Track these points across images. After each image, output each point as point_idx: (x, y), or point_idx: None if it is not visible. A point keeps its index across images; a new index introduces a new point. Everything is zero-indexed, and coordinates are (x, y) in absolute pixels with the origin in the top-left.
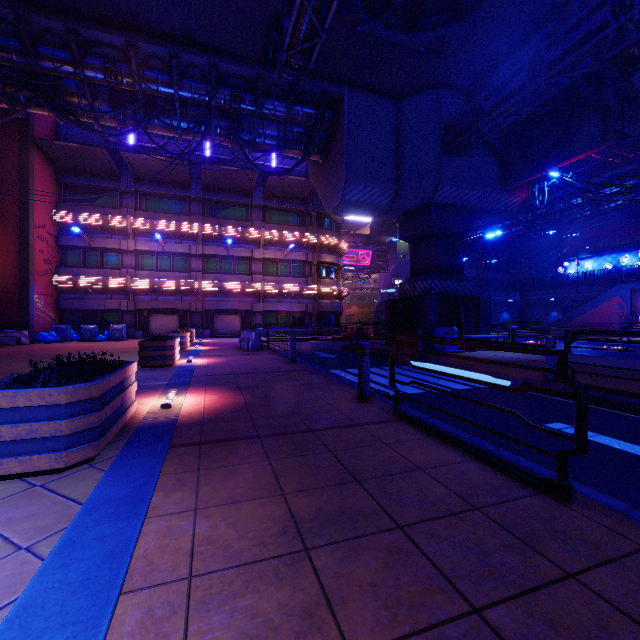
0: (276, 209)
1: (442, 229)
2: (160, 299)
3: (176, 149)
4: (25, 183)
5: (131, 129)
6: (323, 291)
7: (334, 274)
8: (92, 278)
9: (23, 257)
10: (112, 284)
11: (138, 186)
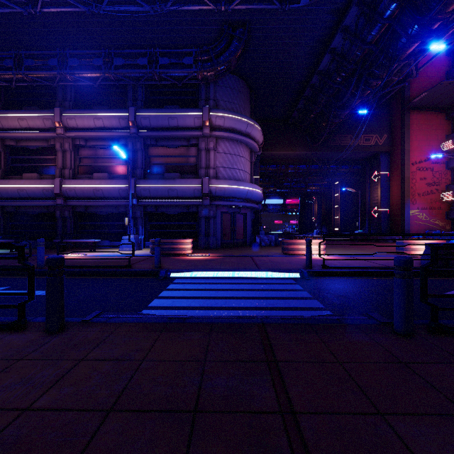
0: None
1: None
2: None
3: None
4: (402, 139)
5: (357, 93)
6: None
7: None
8: None
9: (402, 187)
10: None
11: None
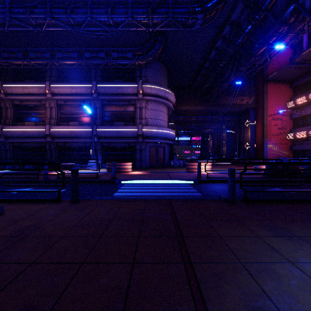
0: None
1: None
2: None
3: None
4: (263, 100)
5: (231, 74)
6: None
7: None
8: (301, 132)
9: (262, 130)
10: (310, 134)
11: None
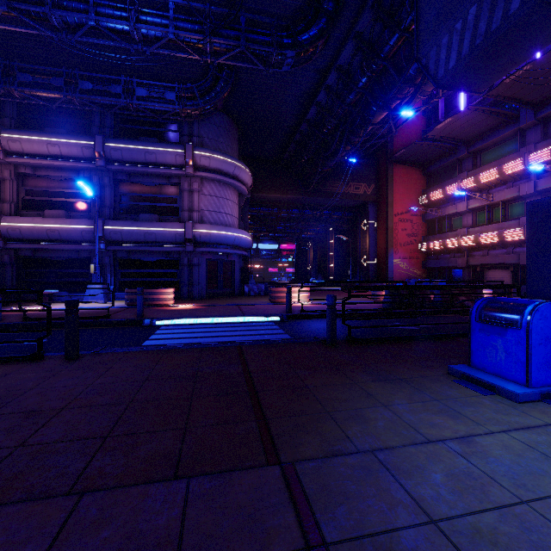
0: None
1: None
2: (491, 254)
3: None
4: (387, 190)
5: (340, 147)
6: None
7: None
8: (437, 242)
9: (386, 236)
10: (448, 245)
11: (470, 147)
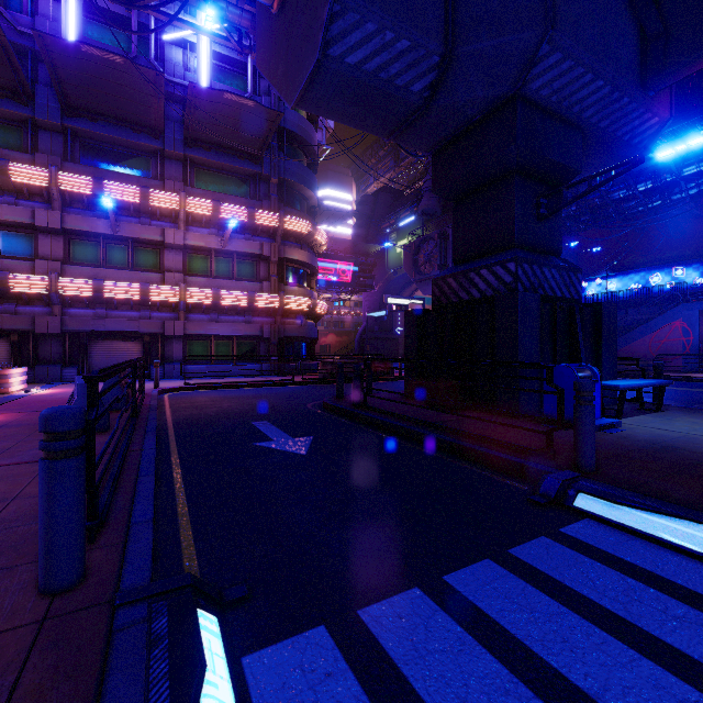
0: (209, 167)
1: (533, 158)
2: None
3: (1, 23)
4: None
5: None
6: (288, 304)
7: (306, 281)
8: None
9: None
10: None
11: None
